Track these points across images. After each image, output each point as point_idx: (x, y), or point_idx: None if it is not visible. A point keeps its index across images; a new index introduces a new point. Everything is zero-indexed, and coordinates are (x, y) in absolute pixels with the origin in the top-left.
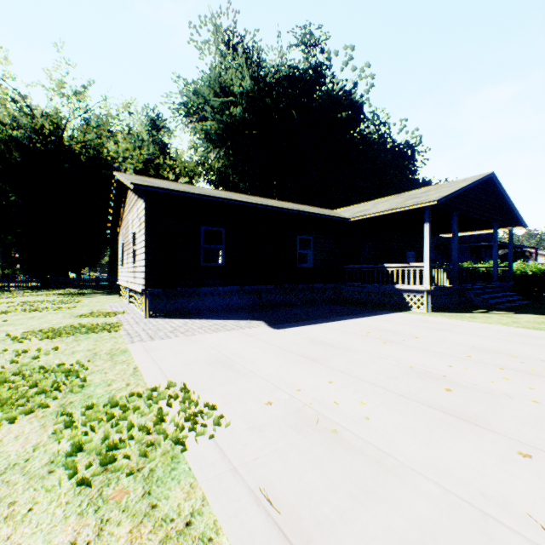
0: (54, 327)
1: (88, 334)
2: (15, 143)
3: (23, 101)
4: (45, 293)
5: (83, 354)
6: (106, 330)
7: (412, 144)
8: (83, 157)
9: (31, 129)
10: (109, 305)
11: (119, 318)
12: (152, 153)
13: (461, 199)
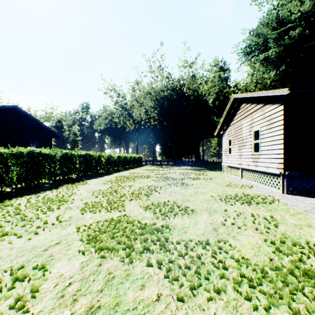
0: (227, 193)
1: (266, 204)
2: (165, 98)
3: (169, 77)
4: (179, 168)
5: (313, 231)
6: (275, 203)
7: None
8: (189, 98)
9: (171, 89)
10: (228, 178)
11: (260, 191)
12: (221, 87)
13: None
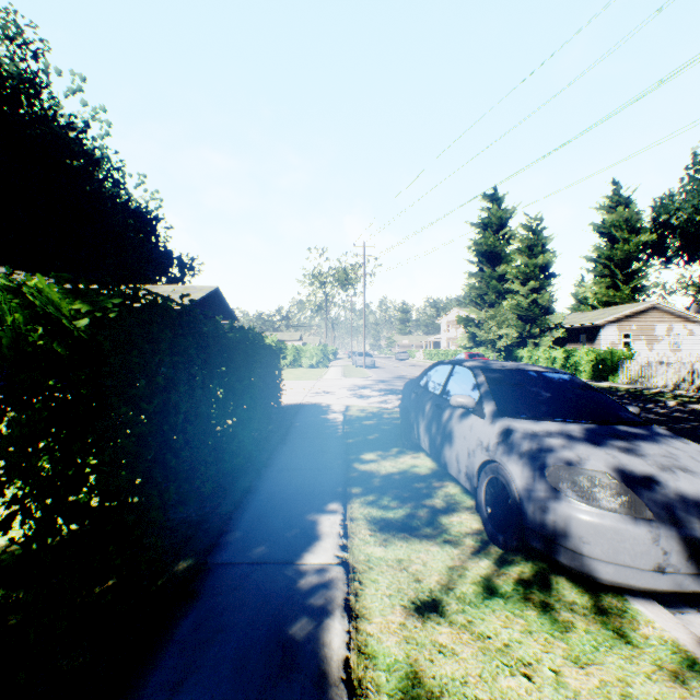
0: None
1: None
2: None
3: None
4: None
5: None
6: None
7: (156, 217)
8: None
9: None
10: None
11: None
12: None
13: (201, 303)
